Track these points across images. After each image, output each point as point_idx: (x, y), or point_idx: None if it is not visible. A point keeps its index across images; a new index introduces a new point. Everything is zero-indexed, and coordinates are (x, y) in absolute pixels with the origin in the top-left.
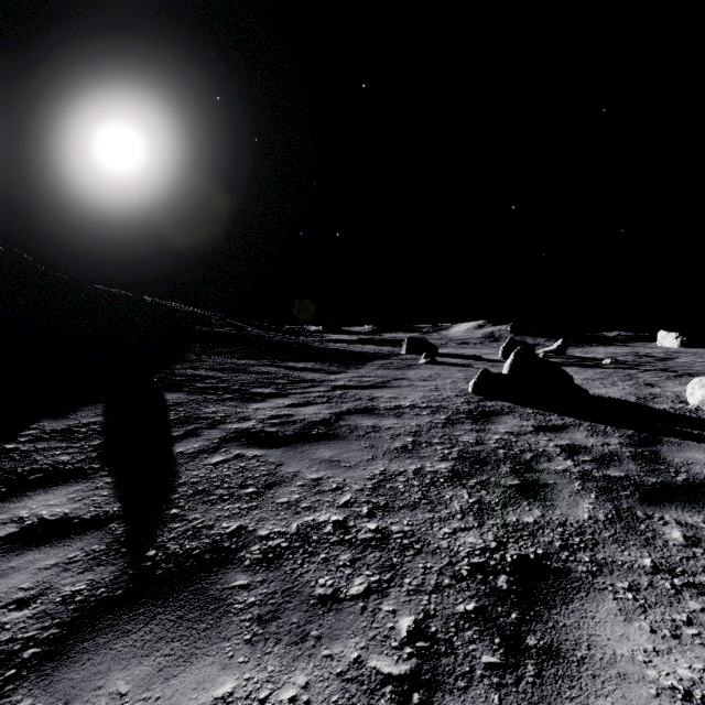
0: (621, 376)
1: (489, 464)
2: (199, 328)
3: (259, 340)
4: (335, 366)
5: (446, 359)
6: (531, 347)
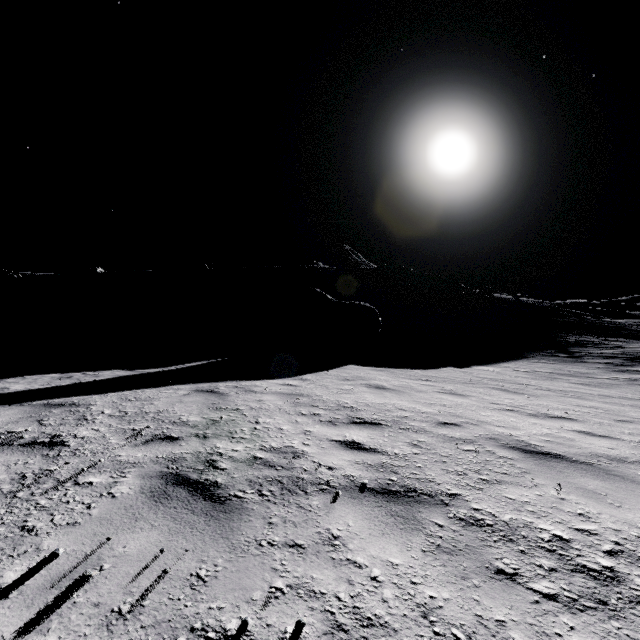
0: None
1: None
2: (558, 320)
3: (592, 326)
4: (633, 340)
5: None
6: None
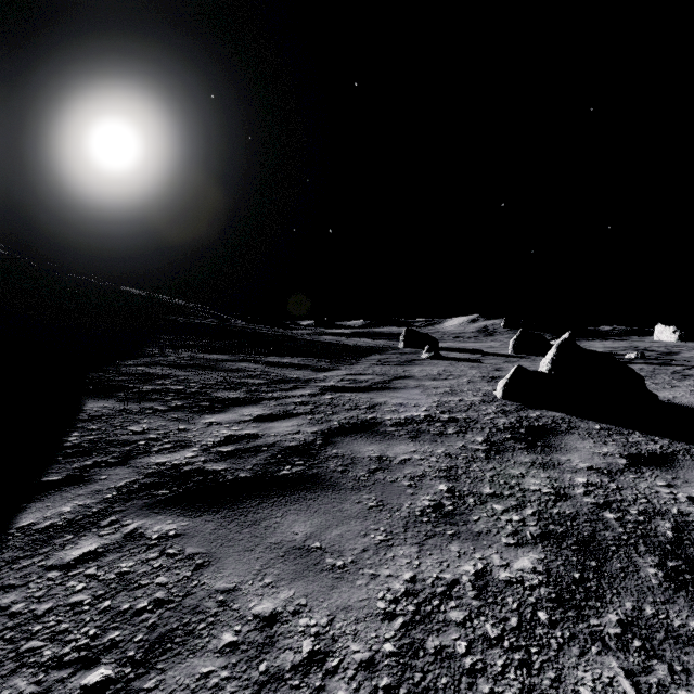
0: (669, 373)
1: (611, 554)
2: (175, 319)
3: (241, 333)
4: (325, 361)
5: (450, 353)
6: (546, 340)
